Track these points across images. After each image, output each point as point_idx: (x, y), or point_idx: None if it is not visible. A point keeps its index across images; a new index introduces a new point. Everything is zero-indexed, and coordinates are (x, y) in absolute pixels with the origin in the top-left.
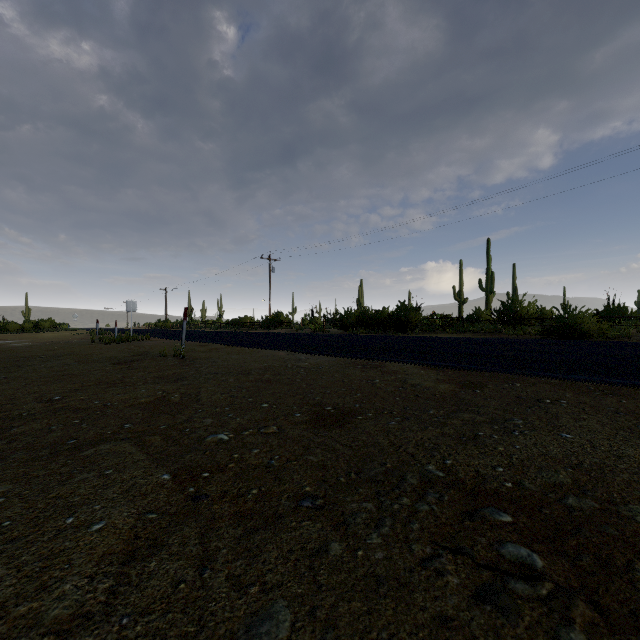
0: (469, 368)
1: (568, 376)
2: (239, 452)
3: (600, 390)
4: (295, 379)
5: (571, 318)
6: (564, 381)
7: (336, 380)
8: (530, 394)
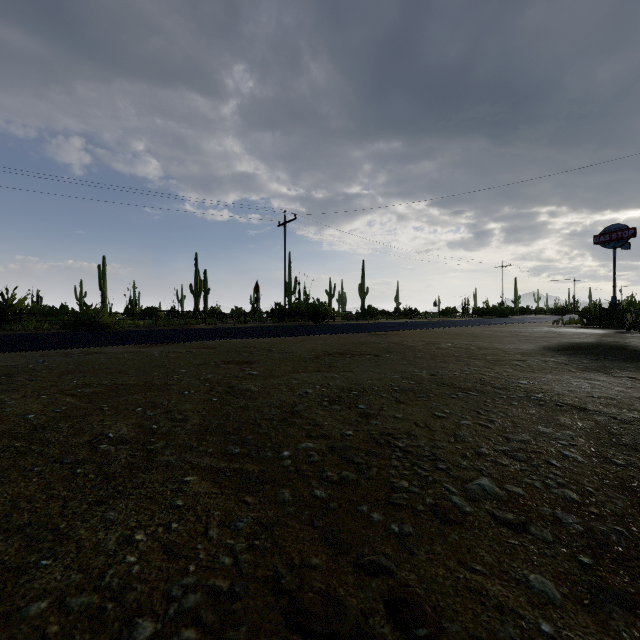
0: (182, 341)
1: (229, 338)
2: (279, 369)
3: (243, 342)
4: (87, 367)
5: (95, 313)
6: (222, 342)
7: (128, 360)
8: (236, 346)
